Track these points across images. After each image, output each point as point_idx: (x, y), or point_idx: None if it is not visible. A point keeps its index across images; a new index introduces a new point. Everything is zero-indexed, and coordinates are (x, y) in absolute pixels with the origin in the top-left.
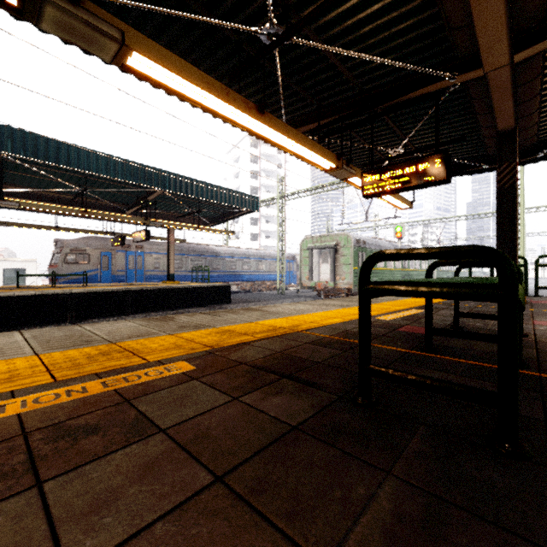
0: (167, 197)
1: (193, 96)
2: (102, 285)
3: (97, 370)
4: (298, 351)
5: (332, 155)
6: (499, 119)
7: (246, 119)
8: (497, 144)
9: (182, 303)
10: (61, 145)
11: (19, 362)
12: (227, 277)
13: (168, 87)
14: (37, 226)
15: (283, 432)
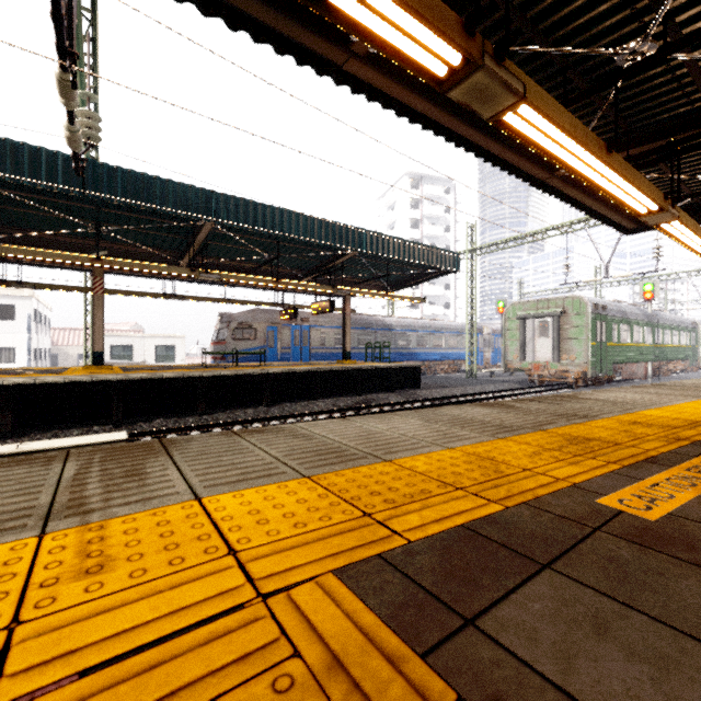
0: (351, 260)
1: (545, 143)
2: (274, 364)
3: (631, 458)
4: None
5: (659, 194)
6: None
7: (589, 162)
8: None
9: (367, 387)
10: (266, 209)
11: (511, 445)
12: (399, 355)
13: (522, 137)
14: (211, 300)
15: None
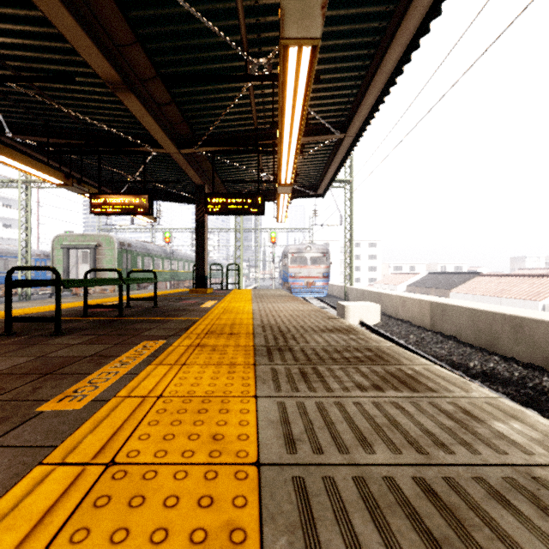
0: None
1: None
2: None
3: None
4: None
5: (59, 174)
6: (192, 178)
7: None
8: (196, 192)
9: None
10: None
11: None
12: None
13: None
14: None
15: None
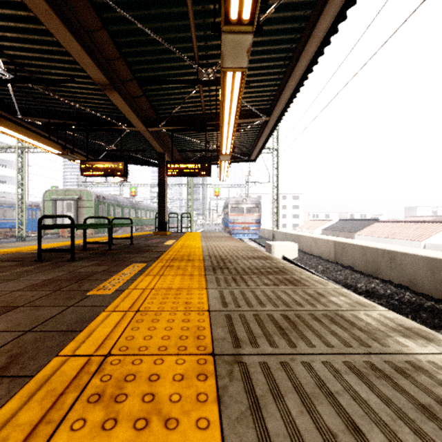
0: None
1: None
2: None
3: None
4: (18, 256)
5: (58, 146)
6: (156, 148)
7: None
8: (158, 158)
9: None
10: None
11: None
12: None
13: None
14: None
15: (4, 267)
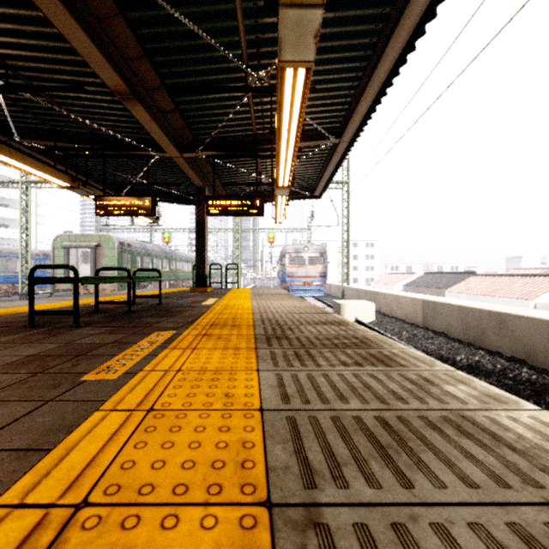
0: None
1: None
2: None
3: None
4: (5, 320)
5: (66, 177)
6: (193, 180)
7: None
8: (197, 194)
9: None
10: None
11: None
12: None
13: None
14: None
15: None
